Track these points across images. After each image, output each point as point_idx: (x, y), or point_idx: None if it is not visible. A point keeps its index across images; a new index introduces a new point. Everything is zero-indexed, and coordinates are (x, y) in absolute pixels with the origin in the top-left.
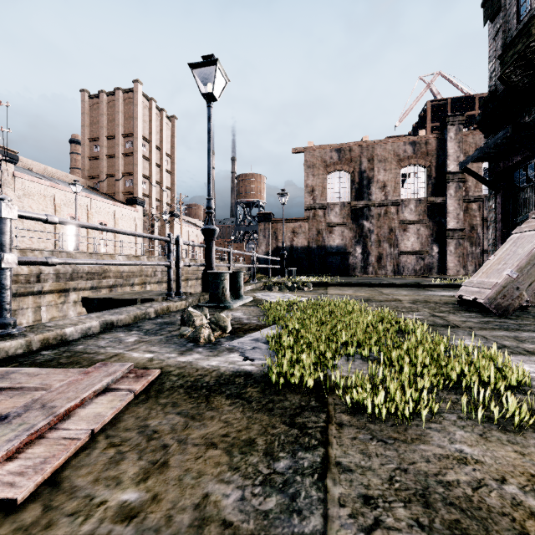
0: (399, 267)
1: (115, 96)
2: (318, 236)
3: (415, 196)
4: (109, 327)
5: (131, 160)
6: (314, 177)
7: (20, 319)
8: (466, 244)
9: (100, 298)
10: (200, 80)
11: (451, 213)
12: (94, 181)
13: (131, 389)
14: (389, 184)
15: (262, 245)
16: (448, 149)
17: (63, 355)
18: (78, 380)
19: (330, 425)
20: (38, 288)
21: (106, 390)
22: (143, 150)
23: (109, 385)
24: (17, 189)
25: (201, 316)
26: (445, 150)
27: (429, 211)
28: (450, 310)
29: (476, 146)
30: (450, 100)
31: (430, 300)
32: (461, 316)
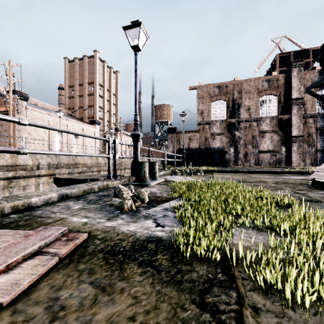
0: (258, 160)
1: (83, 60)
2: (205, 141)
3: (270, 114)
4: (65, 197)
5: (92, 98)
6: (203, 104)
7: (27, 191)
8: (305, 145)
9: (64, 178)
10: (130, 38)
11: (295, 125)
12: (72, 111)
13: (57, 253)
14: (252, 107)
15: (170, 147)
16: (292, 83)
17: (24, 218)
18: (16, 243)
19: (244, 308)
20: (38, 173)
21: (36, 253)
22: (99, 91)
23: (41, 248)
24: (28, 116)
25: (128, 191)
26: (290, 84)
27: (279, 124)
28: (307, 189)
29: (312, 81)
30: (292, 53)
31: (287, 182)
32: (317, 193)
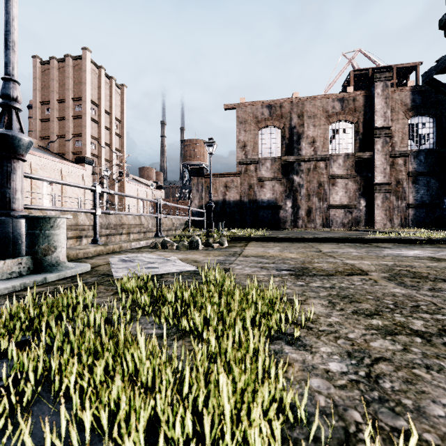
0: (327, 220)
1: (65, 62)
2: (249, 190)
3: (343, 151)
4: None
5: (80, 123)
6: (246, 133)
7: None
8: (392, 198)
9: None
10: None
11: (378, 168)
12: (46, 142)
13: None
14: (319, 139)
15: (195, 199)
16: (375, 105)
17: None
18: None
19: None
20: None
21: None
22: (92, 113)
23: None
24: None
25: None
26: (372, 106)
27: (356, 166)
28: None
29: (402, 103)
30: (371, 70)
31: (416, 270)
32: None
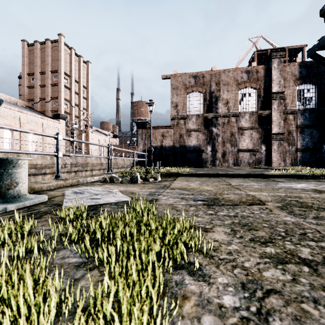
0: (237, 160)
1: (45, 44)
2: (180, 138)
3: (249, 109)
4: None
5: (57, 89)
6: (178, 96)
7: None
8: (285, 144)
9: None
10: None
11: (275, 122)
12: (31, 103)
13: None
14: (231, 101)
15: (140, 145)
16: (272, 75)
17: None
18: None
19: None
20: None
21: None
22: (65, 82)
23: None
24: None
25: None
26: (270, 76)
27: (259, 121)
28: None
29: (292, 74)
30: (269, 50)
31: (303, 200)
32: None
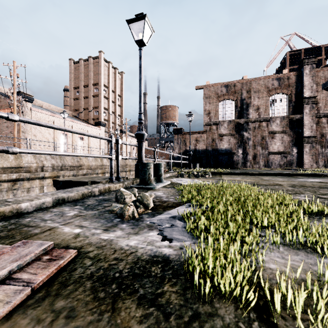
0: (268, 162)
1: (88, 61)
2: (212, 142)
3: (280, 114)
4: (61, 202)
5: (97, 99)
6: (210, 104)
7: (31, 193)
8: (318, 147)
9: (64, 180)
10: (134, 33)
11: (307, 125)
12: (77, 112)
13: (31, 282)
14: (262, 107)
15: (176, 149)
16: (304, 81)
17: (8, 228)
18: None
19: None
20: (42, 175)
21: (4, 282)
22: (104, 93)
23: (12, 273)
24: (33, 117)
25: (131, 195)
26: (302, 82)
27: (290, 125)
28: None
29: (325, 78)
30: (303, 50)
31: (305, 185)
32: None
